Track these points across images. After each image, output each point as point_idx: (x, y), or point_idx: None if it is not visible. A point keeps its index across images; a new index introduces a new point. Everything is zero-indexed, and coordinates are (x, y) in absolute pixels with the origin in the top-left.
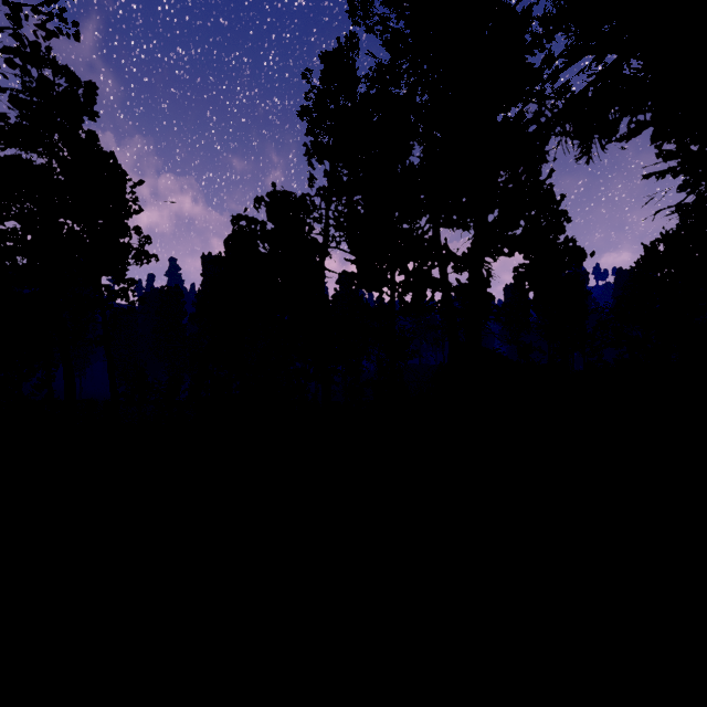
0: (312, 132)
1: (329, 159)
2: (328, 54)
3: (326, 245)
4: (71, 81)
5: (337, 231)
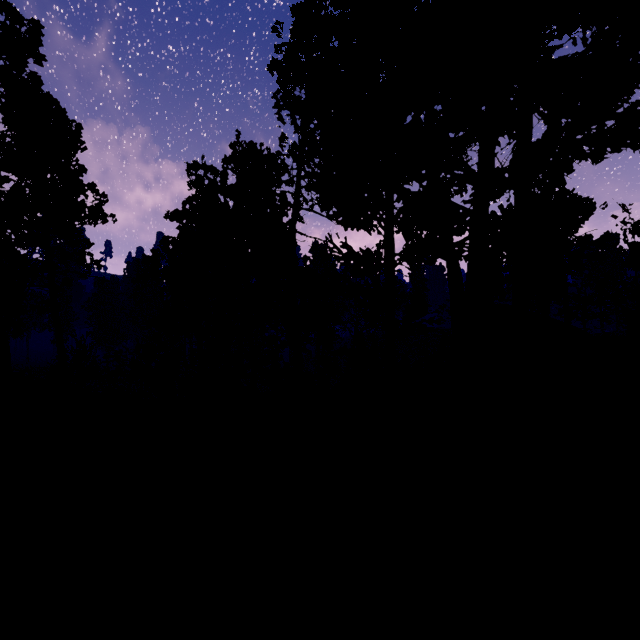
0: (282, 85)
1: (301, 115)
2: (300, 5)
3: (297, 207)
4: (11, 17)
5: (309, 189)
